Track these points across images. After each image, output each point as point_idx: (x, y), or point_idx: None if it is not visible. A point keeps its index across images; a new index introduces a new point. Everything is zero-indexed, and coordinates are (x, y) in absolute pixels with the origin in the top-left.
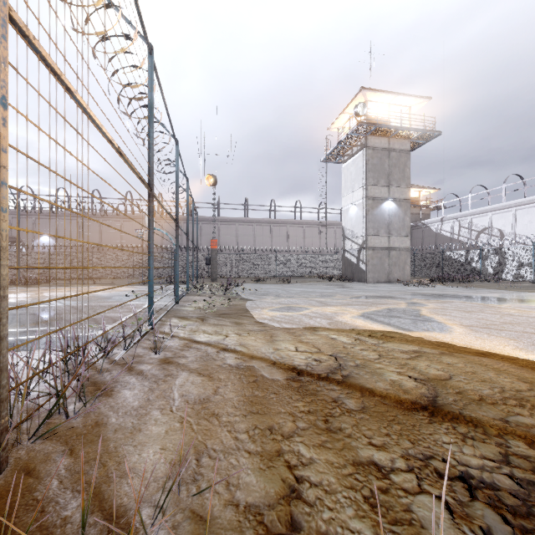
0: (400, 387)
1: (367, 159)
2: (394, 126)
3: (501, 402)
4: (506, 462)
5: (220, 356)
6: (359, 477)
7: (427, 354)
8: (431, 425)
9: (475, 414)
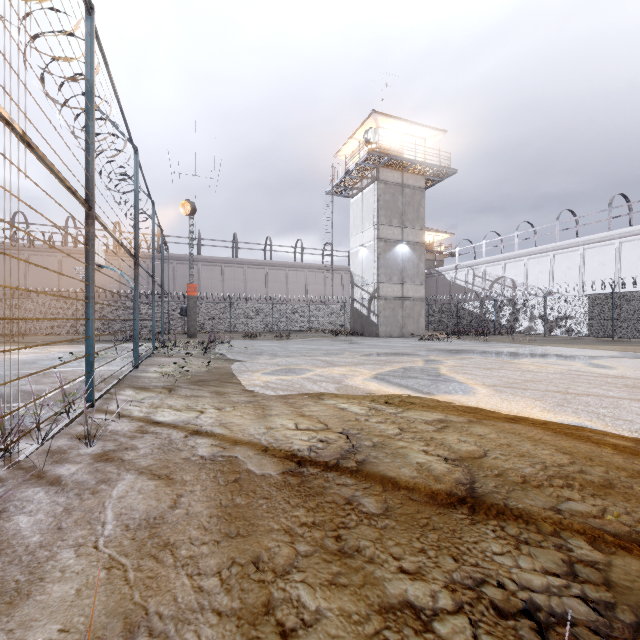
0: (430, 473)
1: (379, 194)
2: (408, 159)
3: (547, 484)
4: (572, 575)
5: (189, 444)
6: (390, 637)
7: (454, 423)
8: (475, 528)
9: (522, 504)
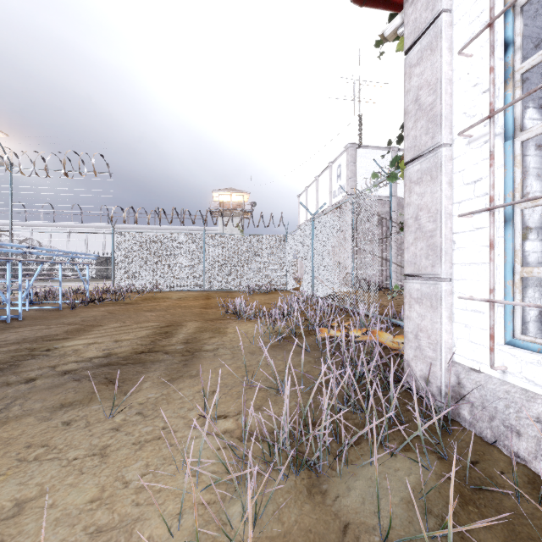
0: None
1: None
2: None
3: None
4: None
5: None
6: None
7: None
8: None
9: None
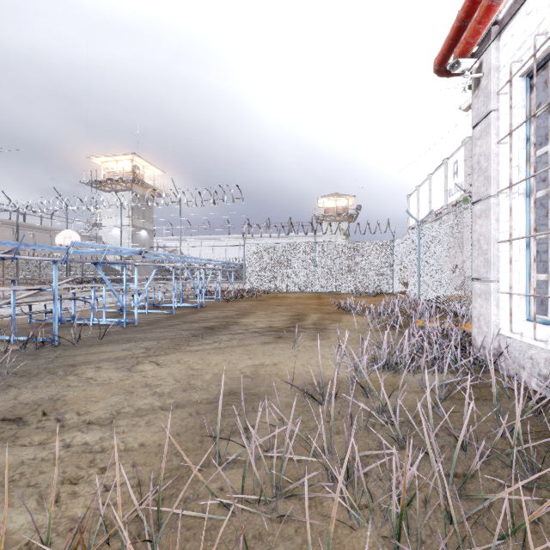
0: None
1: (133, 199)
2: (151, 185)
3: None
4: None
5: None
6: None
7: None
8: None
9: None
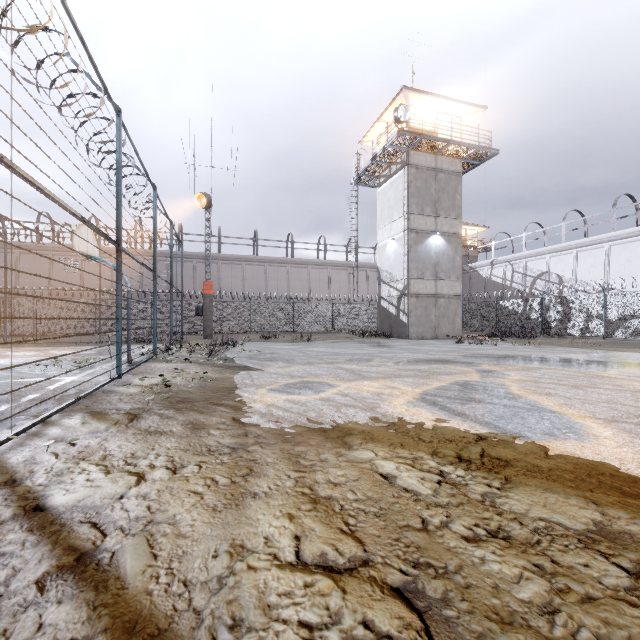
0: None
1: (409, 180)
2: (443, 139)
3: None
4: None
5: (13, 635)
6: None
7: None
8: None
9: None
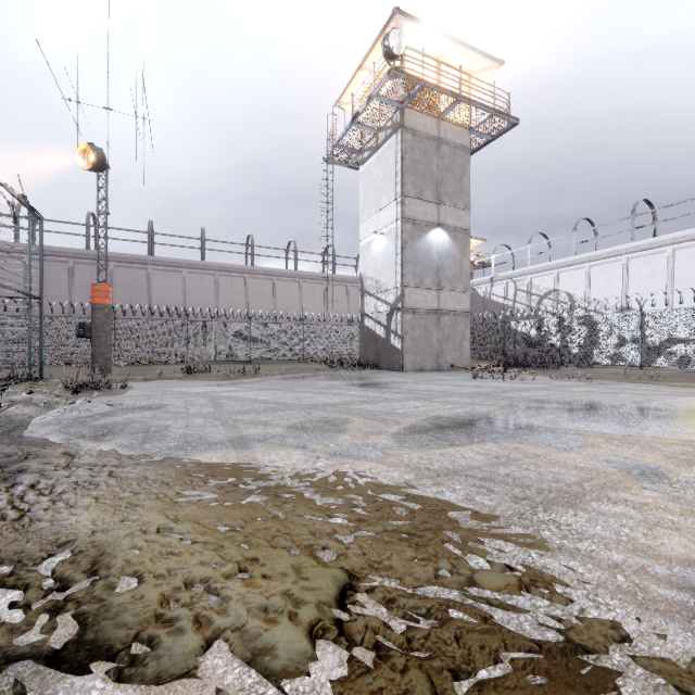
0: None
1: (404, 149)
2: (450, 91)
3: None
4: None
5: None
6: None
7: None
8: None
9: None
